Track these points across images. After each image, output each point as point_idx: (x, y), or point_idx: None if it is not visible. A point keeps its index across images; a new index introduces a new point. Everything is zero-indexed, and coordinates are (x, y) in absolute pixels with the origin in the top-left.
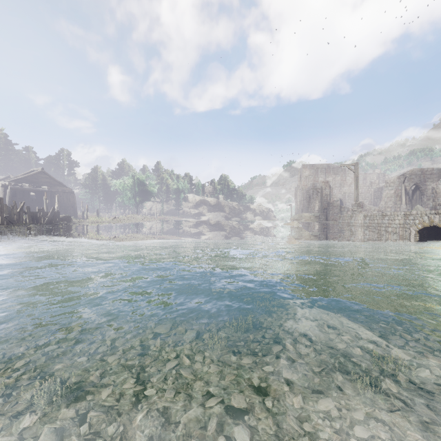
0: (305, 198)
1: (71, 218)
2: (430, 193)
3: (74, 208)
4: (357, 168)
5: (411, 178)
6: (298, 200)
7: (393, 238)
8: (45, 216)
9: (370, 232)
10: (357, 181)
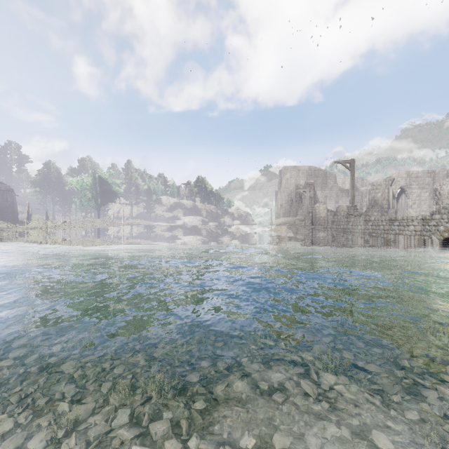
0: (287, 201)
1: None
2: (415, 196)
3: (13, 210)
4: (353, 165)
5: (398, 181)
6: (279, 203)
7: (406, 248)
8: None
9: (373, 240)
10: (353, 180)
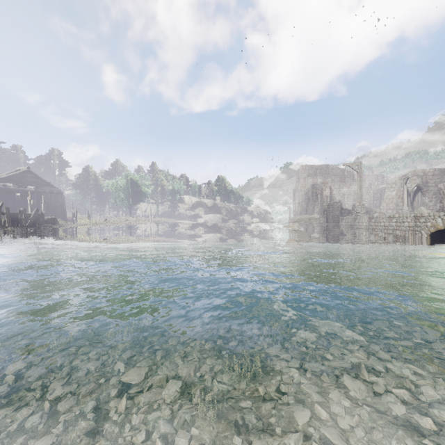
0: (304, 199)
1: (57, 220)
2: (432, 194)
3: (62, 209)
4: (360, 168)
5: (413, 179)
6: (297, 201)
7: (401, 242)
8: (28, 217)
9: (376, 235)
10: (360, 181)
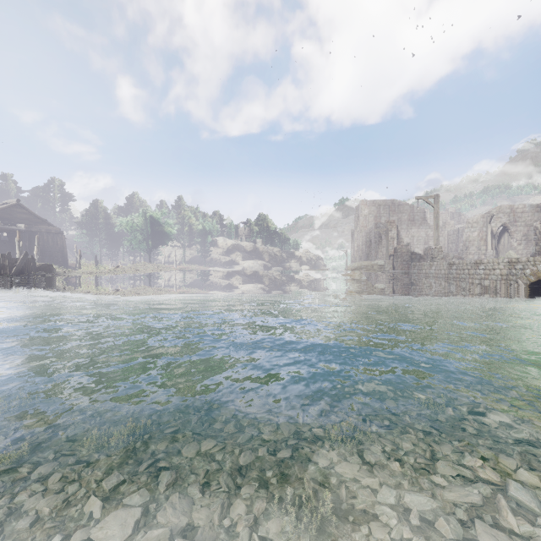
0: (365, 242)
1: (53, 267)
2: (521, 236)
3: (63, 254)
4: (437, 201)
5: (498, 217)
6: (356, 245)
7: (491, 294)
8: (13, 263)
9: (458, 286)
10: (437, 219)
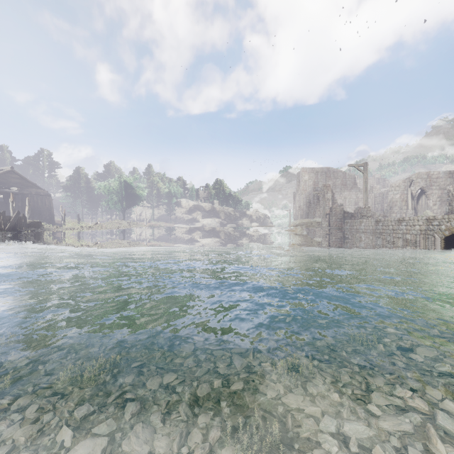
0: (305, 203)
1: (41, 224)
2: (436, 197)
3: (50, 213)
4: (366, 168)
5: (417, 182)
6: (297, 205)
7: (412, 247)
8: (7, 221)
9: (383, 239)
10: (366, 183)
